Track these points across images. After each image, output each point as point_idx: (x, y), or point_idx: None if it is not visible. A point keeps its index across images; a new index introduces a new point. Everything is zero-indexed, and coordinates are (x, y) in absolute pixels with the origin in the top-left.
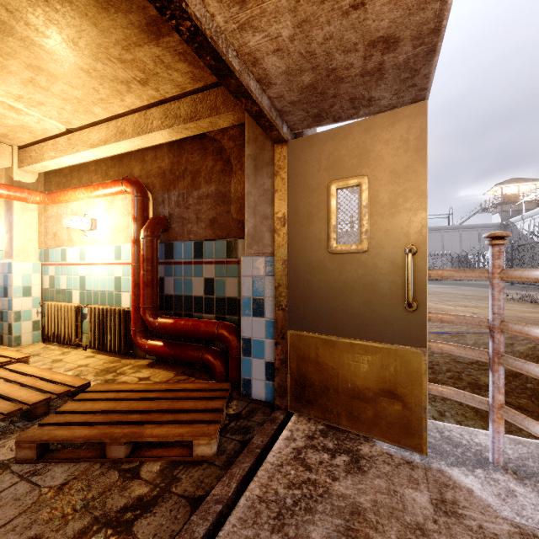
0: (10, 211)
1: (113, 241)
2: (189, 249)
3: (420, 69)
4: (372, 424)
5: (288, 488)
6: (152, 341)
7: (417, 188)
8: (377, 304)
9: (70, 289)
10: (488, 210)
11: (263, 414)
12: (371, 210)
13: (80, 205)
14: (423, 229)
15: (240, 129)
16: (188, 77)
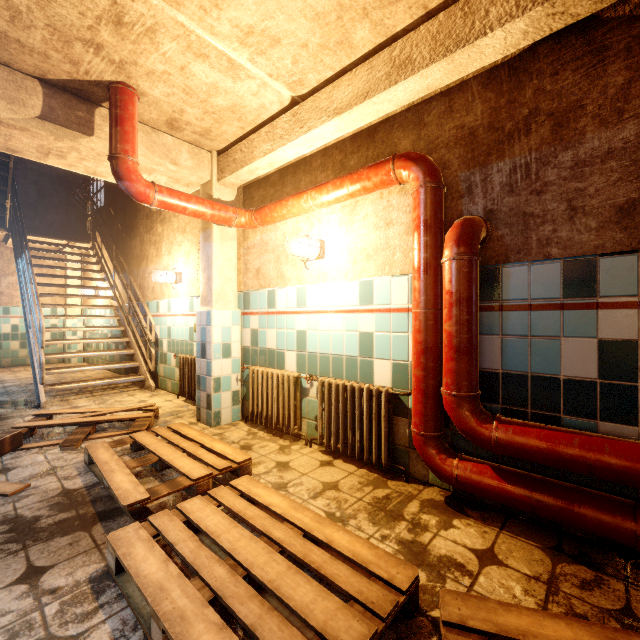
0: (208, 241)
1: (355, 273)
2: (546, 278)
3: None
4: None
5: None
6: (465, 462)
7: None
8: None
9: (281, 349)
10: None
11: None
12: None
13: (296, 224)
14: None
15: None
16: None
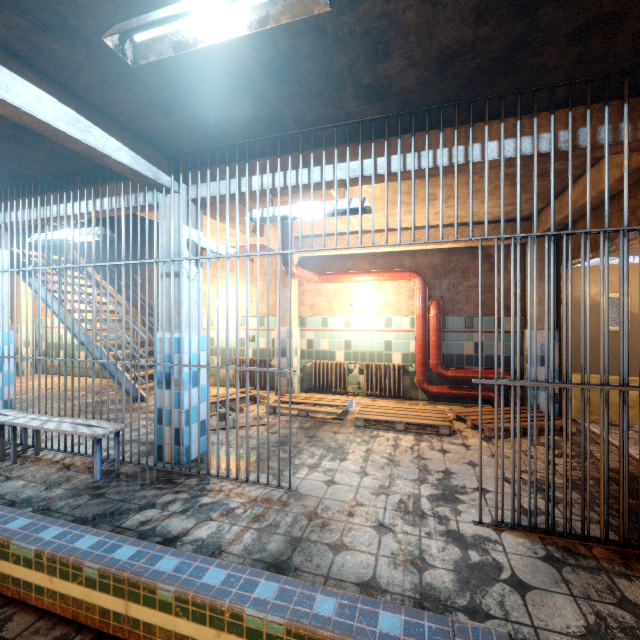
0: (287, 288)
1: (381, 313)
2: (460, 322)
3: None
4: (633, 418)
5: None
6: (437, 386)
7: None
8: (636, 358)
9: (333, 350)
10: None
11: None
12: (632, 311)
13: (343, 284)
14: None
15: (505, 244)
16: (492, 217)
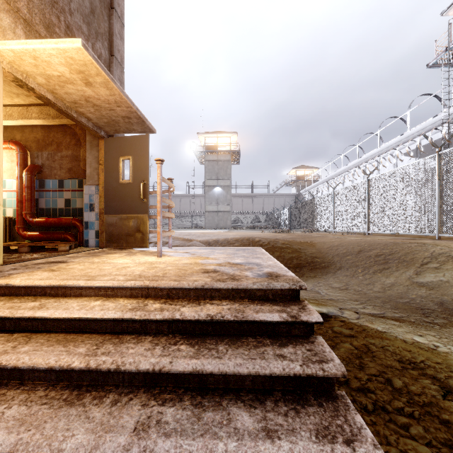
0: None
1: None
2: (55, 183)
3: (144, 124)
4: (133, 243)
5: (94, 252)
6: (31, 232)
7: (146, 162)
8: (135, 201)
9: None
10: (290, 185)
11: (92, 248)
12: (133, 168)
13: None
14: (148, 175)
15: None
16: None
